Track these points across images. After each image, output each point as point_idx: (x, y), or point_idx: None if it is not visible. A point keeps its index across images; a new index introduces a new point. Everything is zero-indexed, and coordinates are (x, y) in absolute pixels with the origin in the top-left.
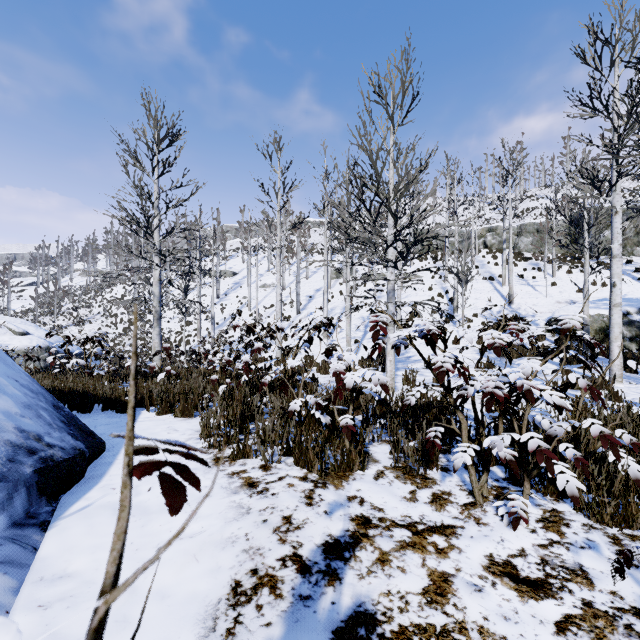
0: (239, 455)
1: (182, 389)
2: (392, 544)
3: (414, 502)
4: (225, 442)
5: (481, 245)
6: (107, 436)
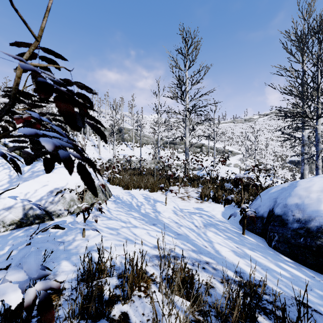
0: None
1: None
2: None
3: None
4: None
5: (92, 132)
6: None
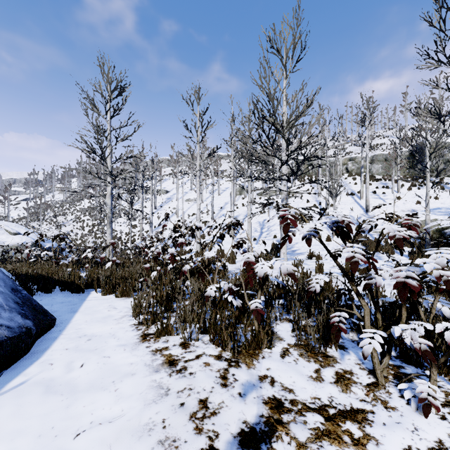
0: (163, 333)
1: (124, 274)
2: (307, 432)
3: (320, 382)
4: (152, 320)
5: (344, 170)
6: (59, 313)
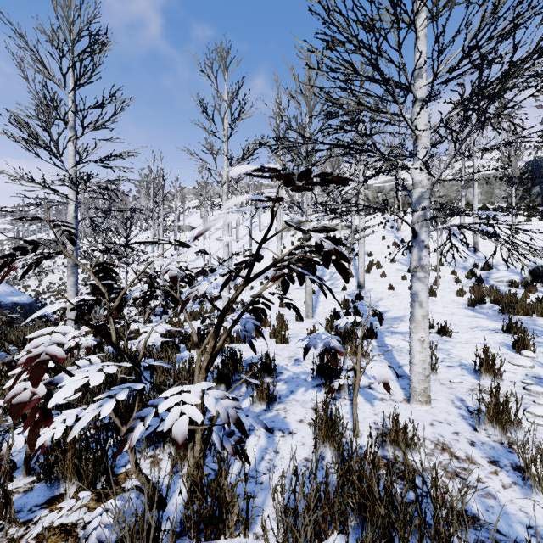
0: None
1: None
2: None
3: None
4: None
5: None
6: None
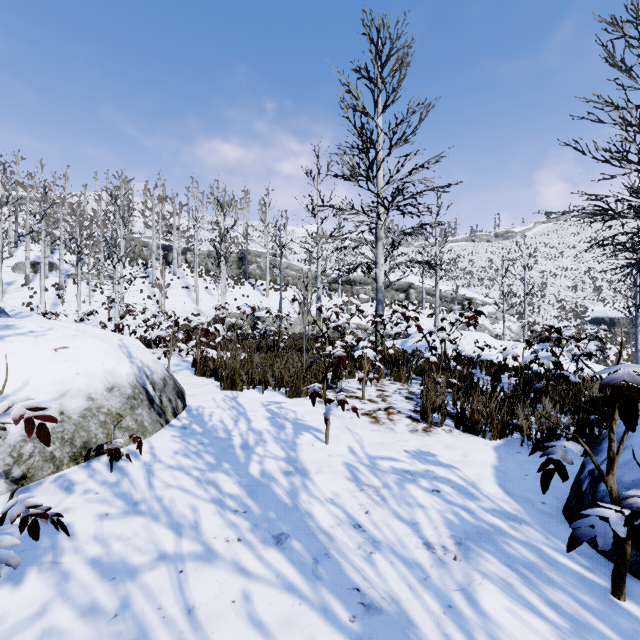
0: None
1: None
2: None
3: None
4: None
5: (184, 260)
6: None
